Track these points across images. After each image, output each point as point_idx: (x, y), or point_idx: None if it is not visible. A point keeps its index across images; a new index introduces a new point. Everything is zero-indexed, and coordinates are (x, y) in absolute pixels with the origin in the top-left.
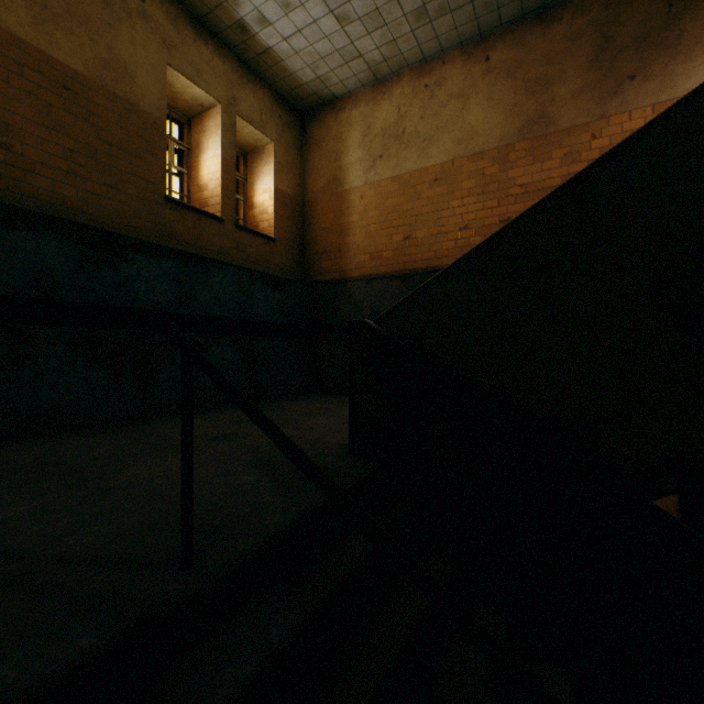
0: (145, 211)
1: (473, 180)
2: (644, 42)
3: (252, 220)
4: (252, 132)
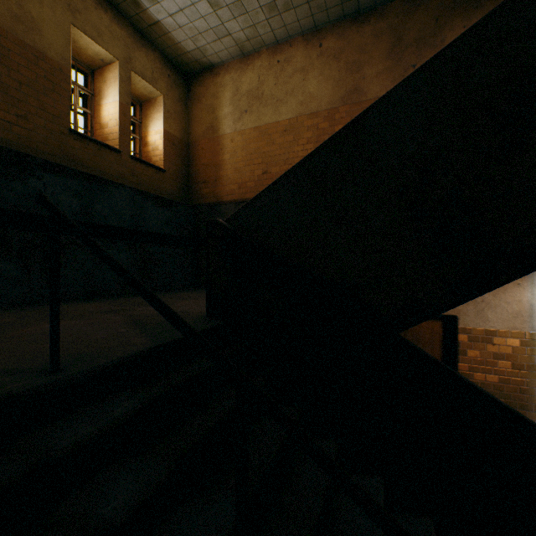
0: (52, 139)
1: (311, 132)
2: (421, 43)
3: (146, 155)
4: (145, 86)
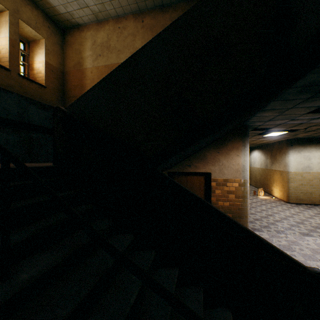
0: None
1: None
2: None
3: (33, 76)
4: (31, 30)
